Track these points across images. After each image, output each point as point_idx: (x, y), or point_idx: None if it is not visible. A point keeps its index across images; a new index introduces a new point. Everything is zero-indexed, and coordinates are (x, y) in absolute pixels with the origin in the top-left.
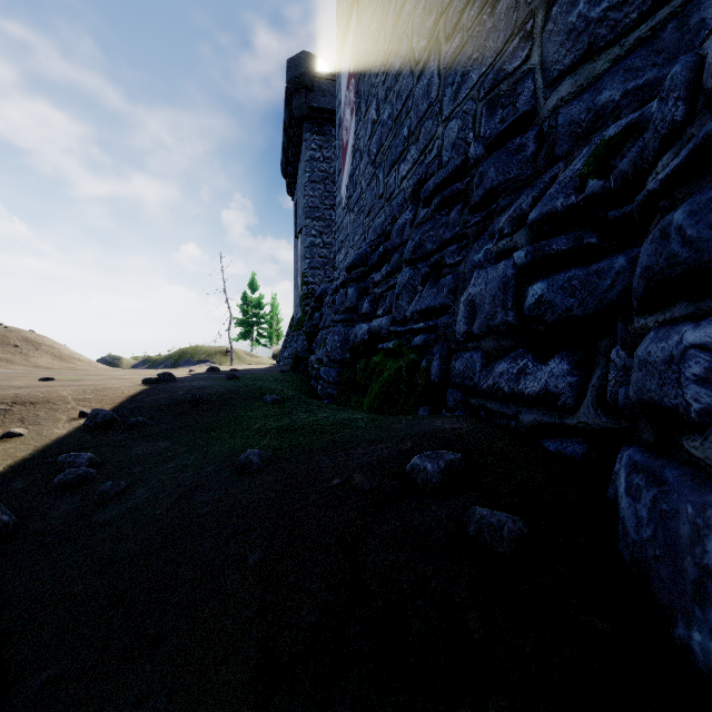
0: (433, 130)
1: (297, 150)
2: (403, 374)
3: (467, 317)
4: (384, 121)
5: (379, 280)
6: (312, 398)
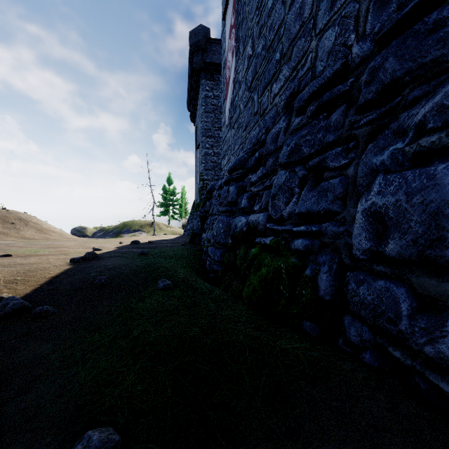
0: (305, 46)
1: (197, 92)
2: (282, 276)
3: (371, 231)
4: (258, 53)
5: (255, 181)
6: (201, 274)
